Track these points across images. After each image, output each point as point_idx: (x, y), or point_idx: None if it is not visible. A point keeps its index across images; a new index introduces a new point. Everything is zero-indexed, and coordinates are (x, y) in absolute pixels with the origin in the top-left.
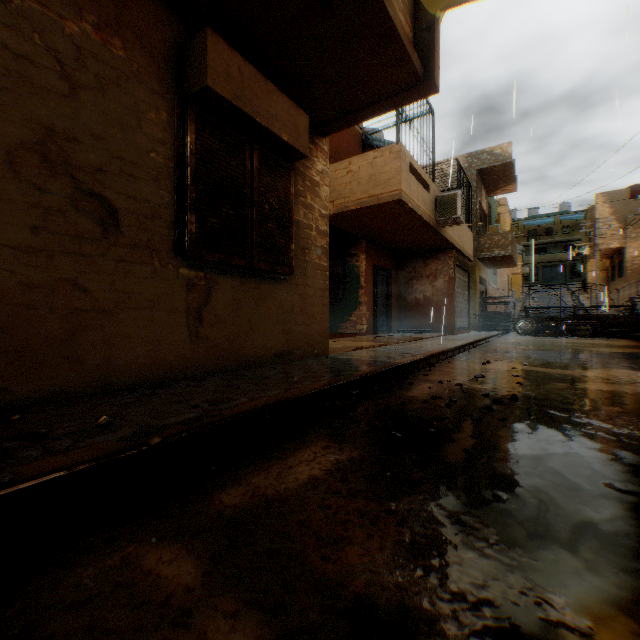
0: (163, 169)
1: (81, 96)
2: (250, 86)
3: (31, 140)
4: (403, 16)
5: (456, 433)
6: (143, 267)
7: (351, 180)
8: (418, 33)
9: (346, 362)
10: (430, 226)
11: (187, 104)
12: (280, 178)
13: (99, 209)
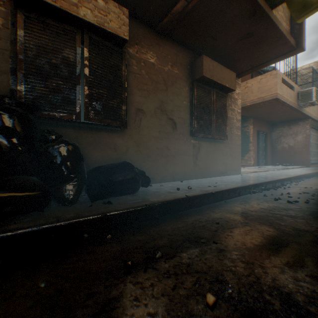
0: (186, 106)
1: (168, 89)
2: (215, 70)
3: (158, 106)
4: (284, 23)
5: (317, 203)
6: (182, 141)
7: (247, 91)
8: (292, 26)
9: (252, 177)
10: (293, 108)
11: (194, 82)
12: (223, 101)
13: (172, 123)
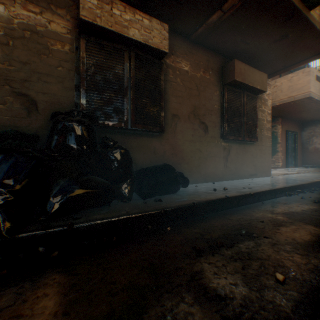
0: (217, 110)
1: (200, 94)
2: (247, 73)
3: (191, 111)
4: None
5: None
6: (213, 143)
7: (276, 90)
8: None
9: (285, 179)
10: None
11: (224, 85)
12: (253, 102)
13: (203, 127)
